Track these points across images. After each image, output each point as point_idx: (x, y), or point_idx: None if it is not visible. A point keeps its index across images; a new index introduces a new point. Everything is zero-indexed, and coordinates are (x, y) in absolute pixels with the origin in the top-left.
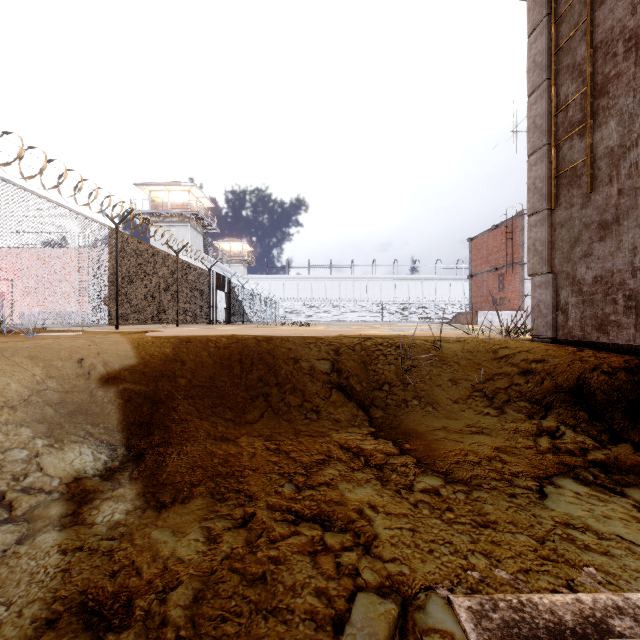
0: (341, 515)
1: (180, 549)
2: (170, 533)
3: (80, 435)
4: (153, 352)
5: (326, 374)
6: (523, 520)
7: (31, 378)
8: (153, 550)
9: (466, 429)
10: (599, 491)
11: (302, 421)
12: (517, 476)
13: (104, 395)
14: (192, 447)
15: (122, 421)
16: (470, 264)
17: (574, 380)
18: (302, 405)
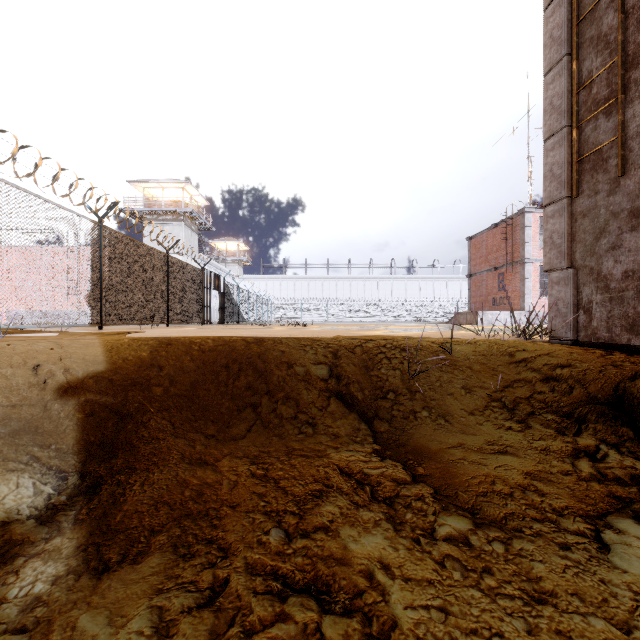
0: (344, 583)
1: None
2: (104, 620)
3: (22, 461)
4: (127, 356)
5: (323, 381)
6: (591, 591)
7: None
8: None
9: (487, 447)
10: None
11: (296, 436)
12: (562, 515)
13: (61, 409)
14: (160, 475)
15: (80, 441)
16: (469, 263)
17: (611, 390)
18: (296, 417)
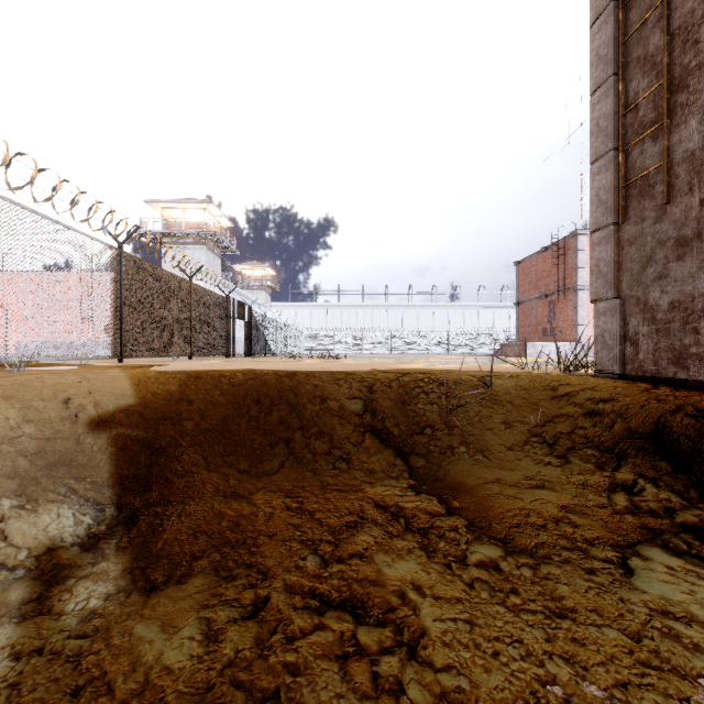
0: (378, 600)
1: (169, 653)
2: (158, 628)
3: (60, 492)
4: (156, 390)
5: (358, 415)
6: (609, 607)
7: (3, 423)
8: (133, 654)
9: (524, 482)
10: (697, 565)
11: (330, 472)
12: (593, 544)
13: (93, 442)
14: (196, 507)
15: (114, 474)
16: (517, 290)
17: (652, 424)
18: (330, 452)
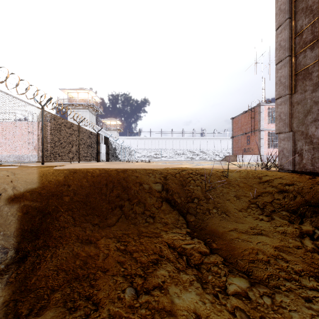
0: None
1: None
2: None
3: None
4: (51, 179)
5: (159, 192)
6: None
7: None
8: None
9: (250, 231)
10: None
11: (143, 224)
12: (301, 276)
13: (8, 210)
14: (63, 250)
15: (18, 229)
16: (232, 131)
17: None
18: (144, 213)
